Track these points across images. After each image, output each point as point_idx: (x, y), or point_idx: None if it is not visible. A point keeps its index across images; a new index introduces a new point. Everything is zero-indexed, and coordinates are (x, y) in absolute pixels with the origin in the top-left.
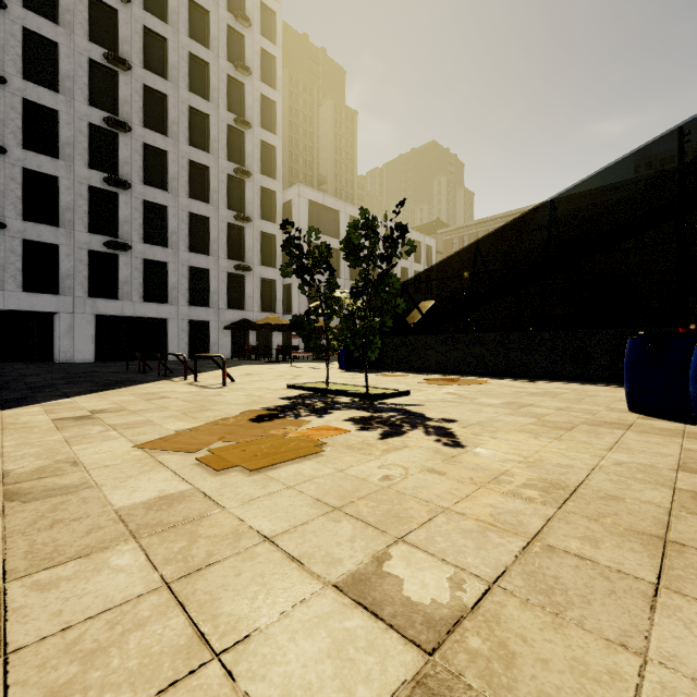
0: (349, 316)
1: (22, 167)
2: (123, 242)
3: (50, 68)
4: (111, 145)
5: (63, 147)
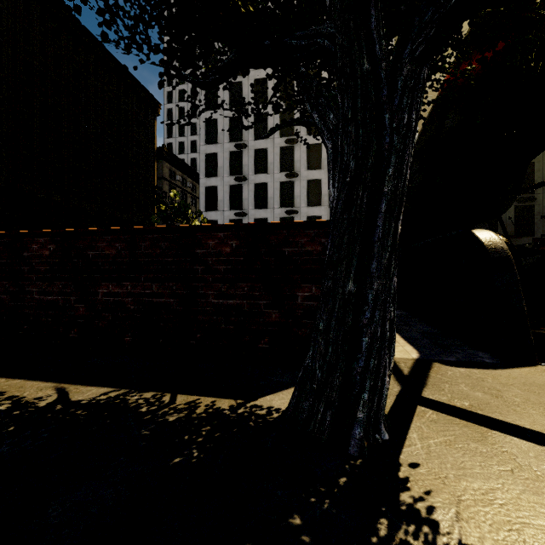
0: None
1: (254, 183)
2: (293, 209)
3: (265, 127)
4: (291, 154)
5: (269, 166)
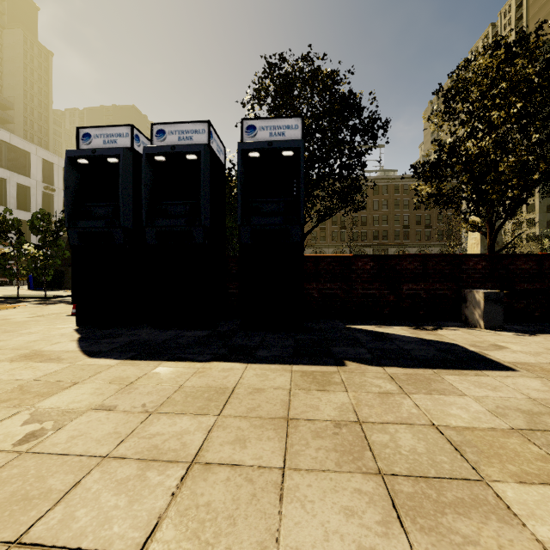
0: (33, 258)
1: None
2: None
3: None
4: None
5: None
